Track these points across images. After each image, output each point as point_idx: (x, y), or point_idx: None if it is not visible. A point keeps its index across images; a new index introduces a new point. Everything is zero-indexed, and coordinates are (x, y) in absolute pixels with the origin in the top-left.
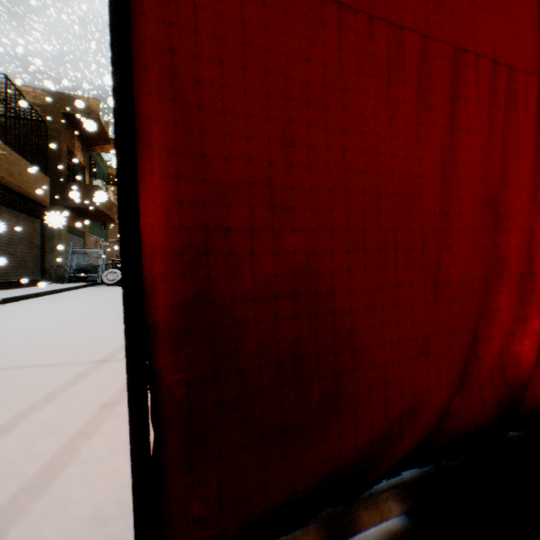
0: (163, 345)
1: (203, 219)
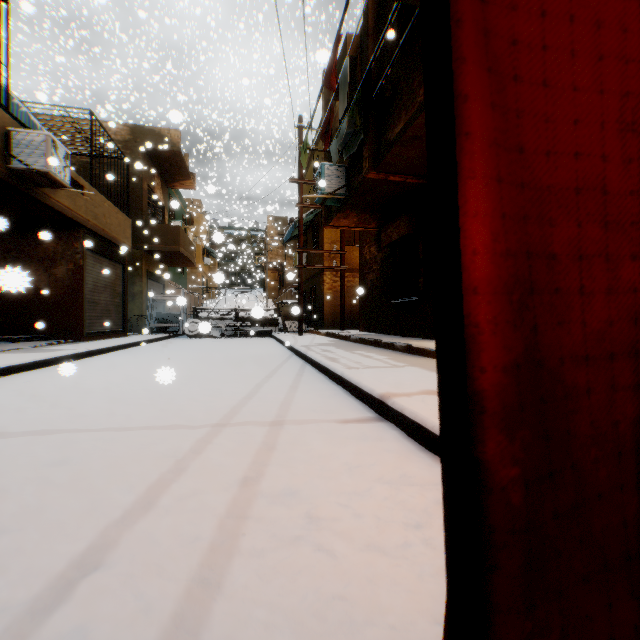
0: (493, 425)
1: (524, 242)
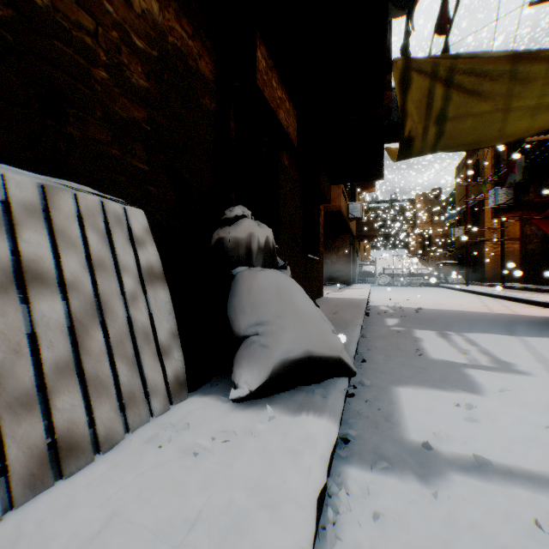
0: None
1: None
